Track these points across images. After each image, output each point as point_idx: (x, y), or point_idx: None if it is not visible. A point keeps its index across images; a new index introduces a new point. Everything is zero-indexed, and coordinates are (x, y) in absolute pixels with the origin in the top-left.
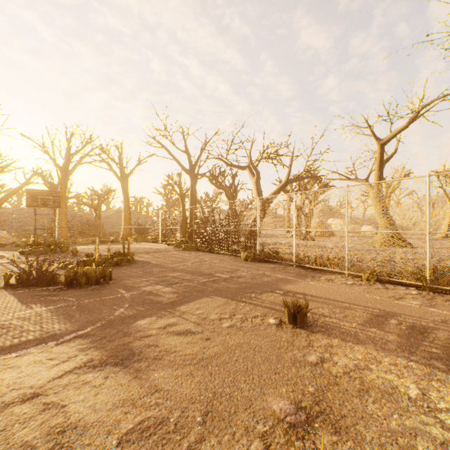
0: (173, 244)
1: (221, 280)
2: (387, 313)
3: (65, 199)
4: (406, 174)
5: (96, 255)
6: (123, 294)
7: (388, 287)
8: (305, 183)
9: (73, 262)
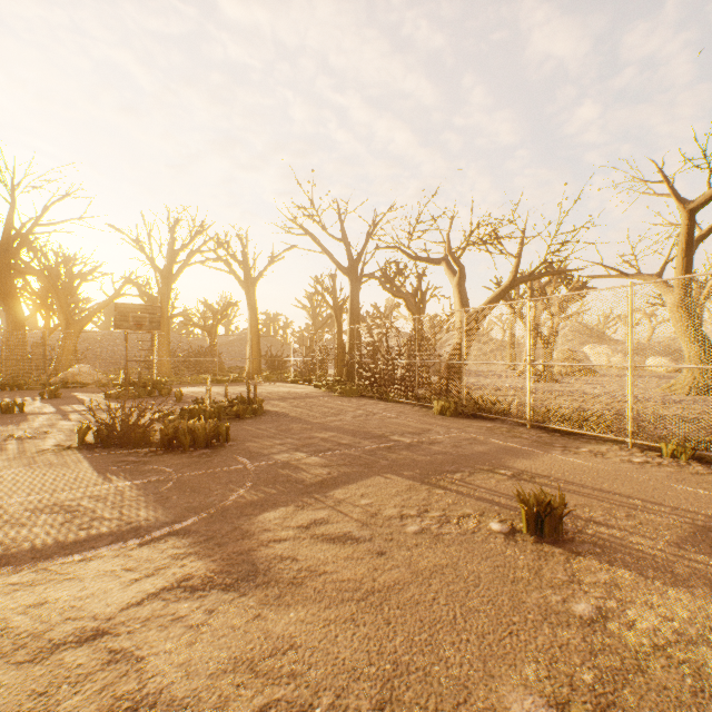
0: (323, 386)
1: (402, 448)
2: None
3: (167, 317)
4: None
5: (208, 402)
6: (244, 466)
7: None
8: (542, 284)
9: (175, 412)
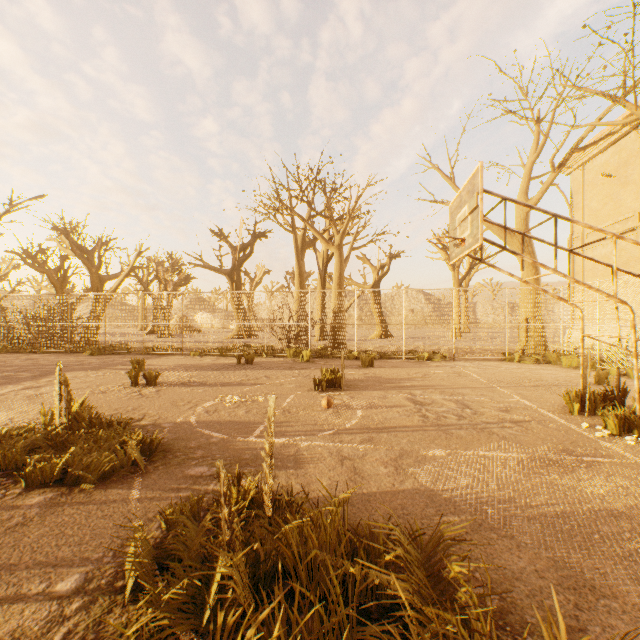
0: None
1: (74, 366)
2: (190, 364)
3: None
4: (267, 272)
5: None
6: None
7: (204, 357)
8: (166, 269)
9: None
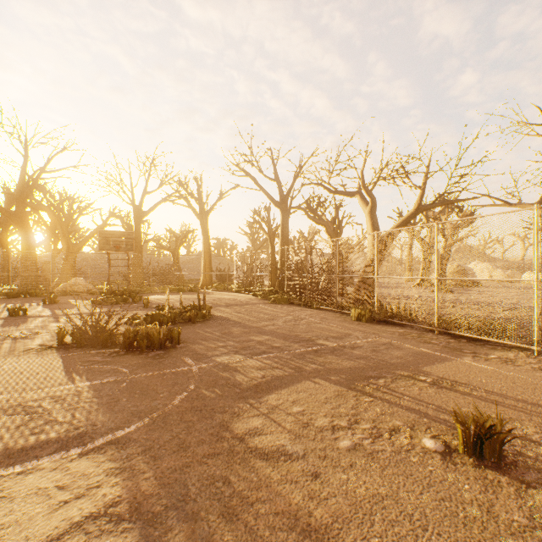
0: (259, 295)
1: (327, 352)
2: None
3: (141, 241)
4: None
5: (166, 308)
6: (190, 367)
7: None
8: (436, 213)
9: (142, 316)
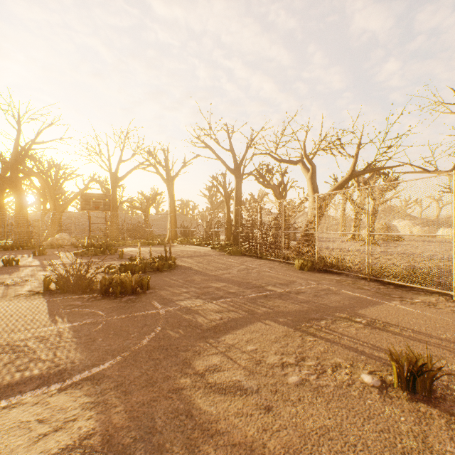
0: (217, 247)
1: (275, 297)
2: None
3: (117, 202)
4: None
5: (138, 259)
6: (157, 311)
7: None
8: (365, 179)
9: (117, 265)
